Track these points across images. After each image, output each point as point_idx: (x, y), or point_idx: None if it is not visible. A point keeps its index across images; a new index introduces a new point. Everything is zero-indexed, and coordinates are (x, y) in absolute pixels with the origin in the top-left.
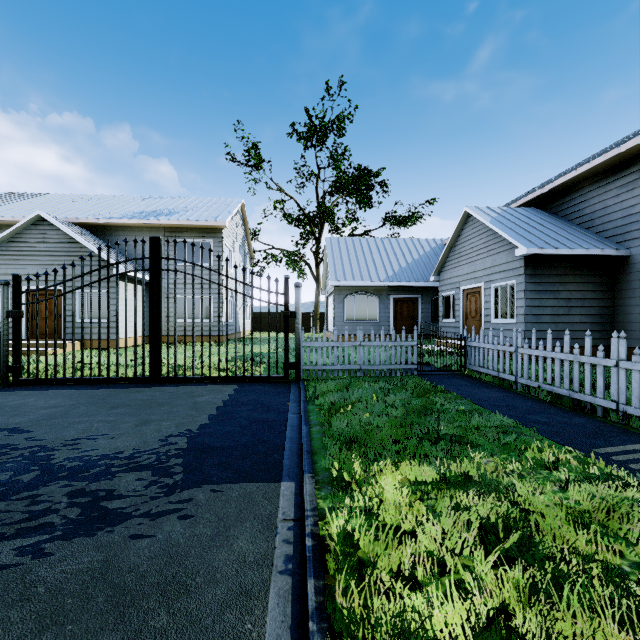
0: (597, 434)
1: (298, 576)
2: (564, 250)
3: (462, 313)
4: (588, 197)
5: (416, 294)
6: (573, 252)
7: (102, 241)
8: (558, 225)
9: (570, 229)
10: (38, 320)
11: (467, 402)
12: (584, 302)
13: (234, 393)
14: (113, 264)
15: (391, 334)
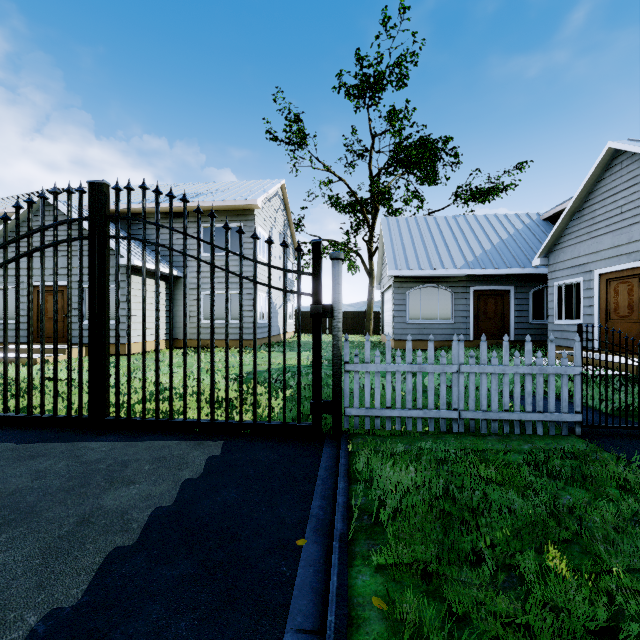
0: None
1: None
2: None
3: (598, 310)
4: None
5: (507, 285)
6: None
7: (121, 230)
8: None
9: None
10: None
11: None
12: None
13: (199, 476)
14: (36, 230)
15: (471, 339)
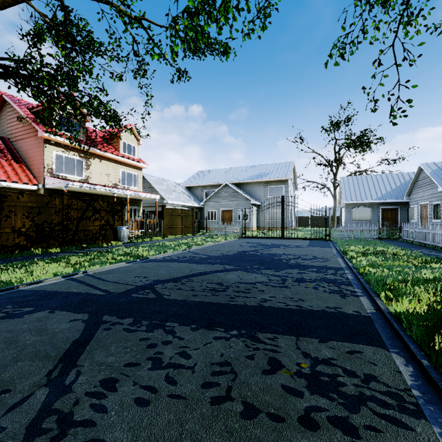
0: (415, 247)
1: (337, 251)
2: None
3: (419, 217)
4: None
5: (397, 206)
6: None
7: (240, 189)
8: None
9: None
10: (250, 220)
11: (387, 244)
12: None
13: (310, 241)
14: (270, 204)
15: (380, 228)
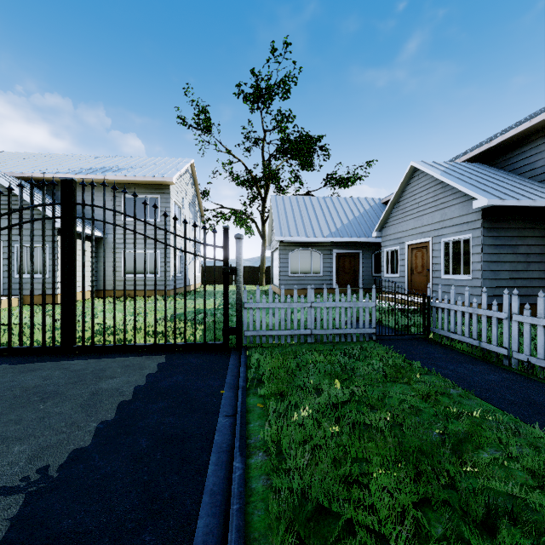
0: None
1: None
2: (526, 201)
3: (407, 268)
4: (541, 149)
5: (357, 249)
6: (536, 204)
7: (48, 196)
8: (510, 178)
9: (523, 182)
10: None
11: (468, 395)
12: (543, 257)
13: (156, 371)
14: (15, 210)
15: (334, 288)
